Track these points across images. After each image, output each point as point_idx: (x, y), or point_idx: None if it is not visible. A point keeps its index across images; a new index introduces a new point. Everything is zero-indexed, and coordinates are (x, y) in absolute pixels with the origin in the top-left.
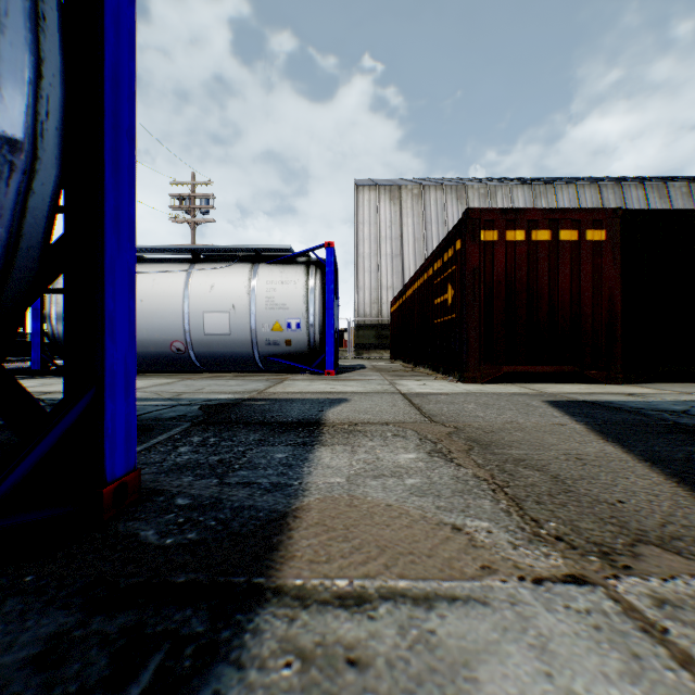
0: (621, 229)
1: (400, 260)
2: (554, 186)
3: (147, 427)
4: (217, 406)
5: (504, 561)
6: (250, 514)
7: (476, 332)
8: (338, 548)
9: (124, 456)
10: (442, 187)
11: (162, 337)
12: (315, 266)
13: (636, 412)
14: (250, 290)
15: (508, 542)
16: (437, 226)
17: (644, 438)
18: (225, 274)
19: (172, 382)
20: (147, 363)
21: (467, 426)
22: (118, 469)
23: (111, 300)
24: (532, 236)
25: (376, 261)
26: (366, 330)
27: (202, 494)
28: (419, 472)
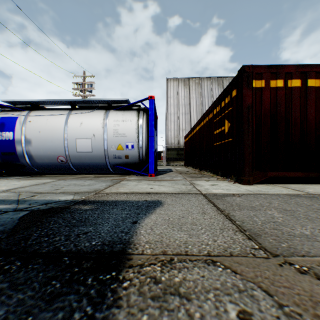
0: None
1: (189, 115)
2: None
3: None
4: (43, 213)
5: None
6: None
7: (249, 149)
8: None
9: None
10: (210, 79)
11: (52, 153)
12: (143, 111)
13: None
14: (104, 125)
15: None
16: (207, 98)
17: None
18: (89, 116)
19: (48, 182)
20: (45, 169)
21: None
22: None
23: None
24: (288, 83)
25: (177, 116)
26: (172, 151)
27: None
28: None
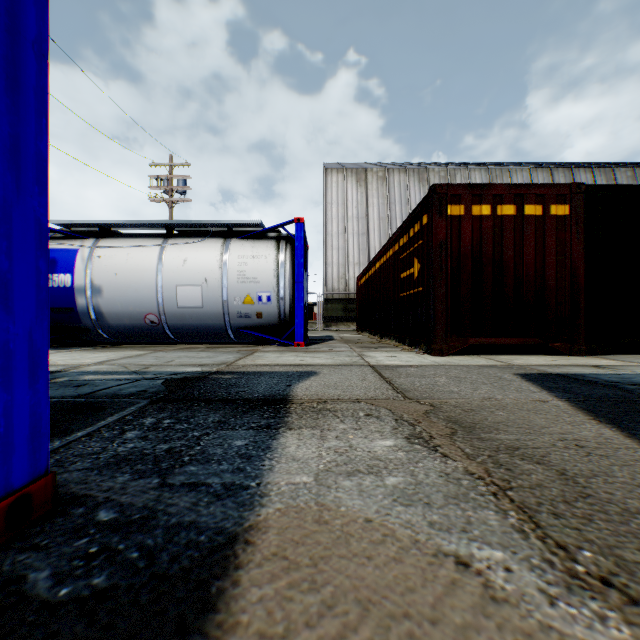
0: (584, 204)
1: (366, 238)
2: (509, 169)
3: (100, 405)
4: (182, 380)
5: (545, 633)
6: (188, 537)
7: (442, 305)
8: (301, 606)
9: (28, 459)
10: (405, 170)
11: (136, 309)
12: (285, 241)
13: (614, 386)
14: (222, 264)
15: (539, 590)
16: (400, 206)
17: (638, 418)
18: (197, 248)
19: (143, 354)
20: (122, 335)
21: (444, 403)
22: (18, 477)
23: (4, 256)
24: (498, 210)
25: (343, 239)
26: (334, 304)
27: (134, 503)
28: (400, 467)
